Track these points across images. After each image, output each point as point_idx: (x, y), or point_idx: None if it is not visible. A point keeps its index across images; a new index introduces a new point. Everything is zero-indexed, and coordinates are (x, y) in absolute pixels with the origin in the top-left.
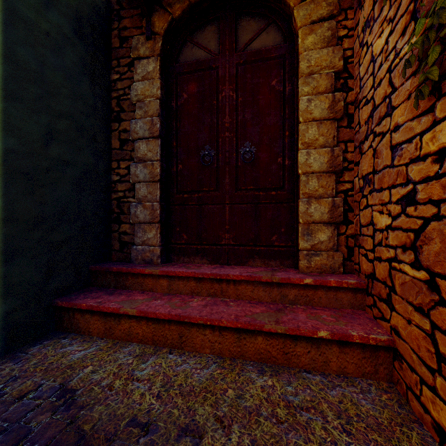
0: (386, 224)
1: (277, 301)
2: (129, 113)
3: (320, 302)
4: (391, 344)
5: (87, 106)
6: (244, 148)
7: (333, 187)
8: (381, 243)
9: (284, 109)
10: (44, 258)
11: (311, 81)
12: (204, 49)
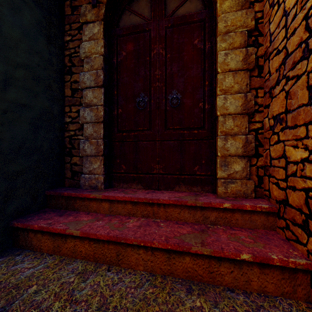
0: (301, 157)
1: (200, 222)
2: (79, 67)
3: (237, 223)
4: (309, 268)
5: (43, 61)
6: (172, 95)
7: (246, 126)
8: (295, 174)
9: (204, 63)
10: (2, 186)
11: (227, 38)
12: (139, 15)
